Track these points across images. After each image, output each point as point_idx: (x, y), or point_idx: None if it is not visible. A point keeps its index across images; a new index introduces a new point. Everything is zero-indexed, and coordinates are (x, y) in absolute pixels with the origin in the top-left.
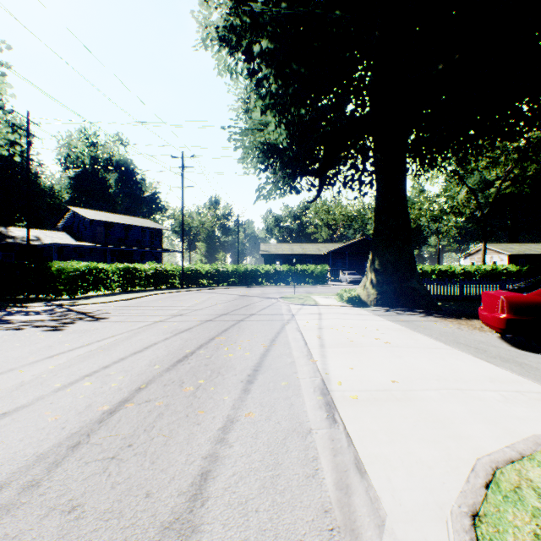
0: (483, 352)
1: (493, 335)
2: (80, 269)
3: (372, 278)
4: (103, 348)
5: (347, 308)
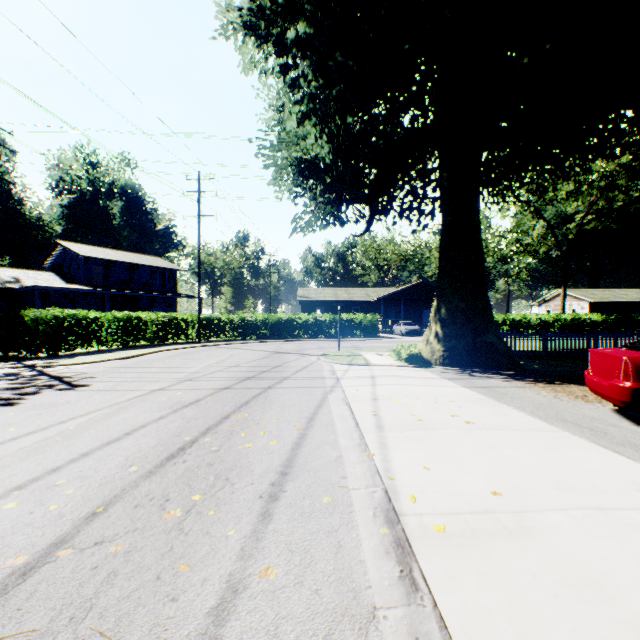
0: (604, 436)
1: (604, 407)
2: (64, 318)
3: (437, 330)
4: (64, 435)
5: (407, 369)
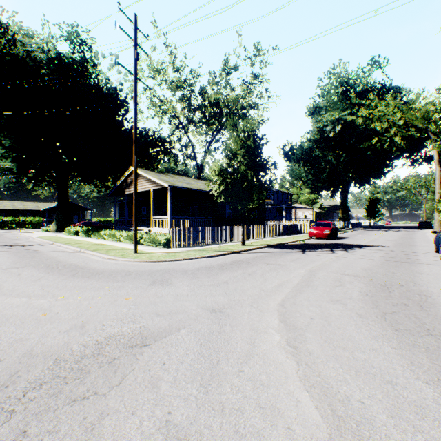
0: None
1: None
2: None
3: (56, 223)
4: None
5: (44, 232)
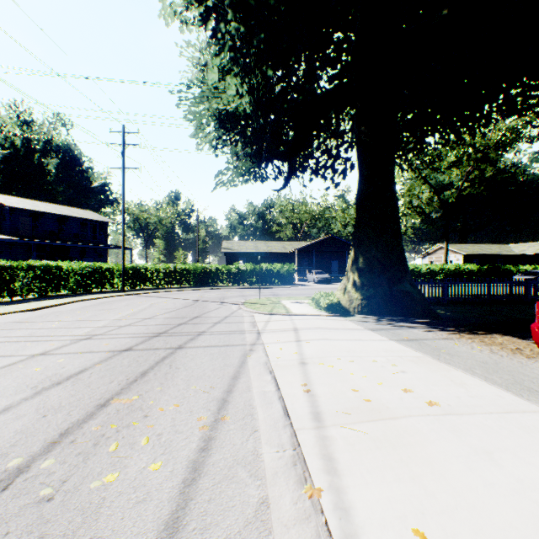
0: None
1: None
2: None
3: (355, 279)
4: None
5: (329, 319)
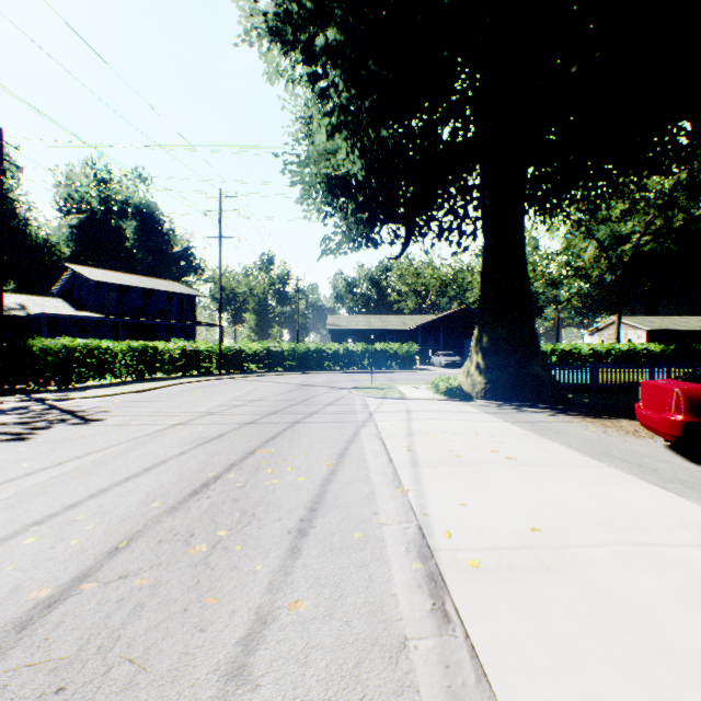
0: (653, 473)
1: (656, 443)
2: (75, 348)
3: (478, 361)
4: (80, 471)
5: (446, 403)
